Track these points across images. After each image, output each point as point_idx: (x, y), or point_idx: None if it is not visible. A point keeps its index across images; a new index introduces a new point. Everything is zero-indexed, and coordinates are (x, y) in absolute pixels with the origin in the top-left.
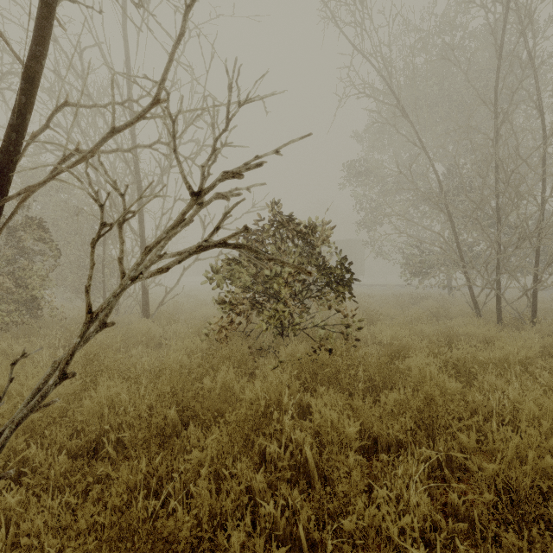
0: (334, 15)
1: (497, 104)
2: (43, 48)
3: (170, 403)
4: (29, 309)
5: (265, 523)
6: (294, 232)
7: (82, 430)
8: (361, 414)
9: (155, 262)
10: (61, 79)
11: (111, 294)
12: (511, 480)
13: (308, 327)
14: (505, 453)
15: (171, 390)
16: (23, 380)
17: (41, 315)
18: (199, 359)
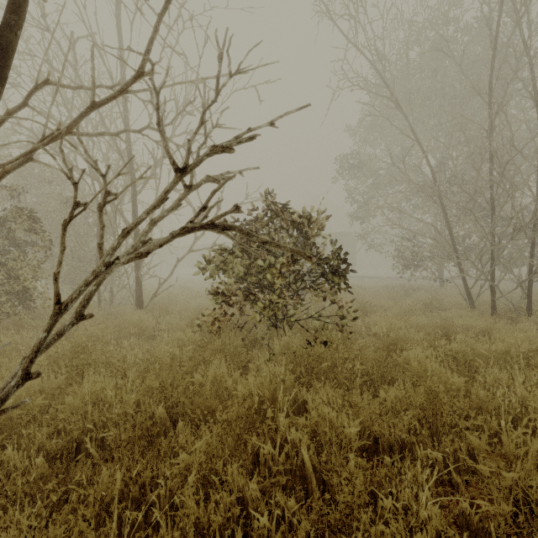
0: (328, 8)
1: (491, 94)
2: (18, 17)
3: (159, 399)
4: (22, 301)
5: (259, 535)
6: (288, 222)
7: (64, 429)
8: (360, 411)
9: (139, 248)
10: (54, 69)
11: (83, 282)
12: (532, 490)
13: (303, 318)
14: (525, 459)
15: (160, 384)
16: (5, 375)
17: (34, 307)
18: (190, 351)
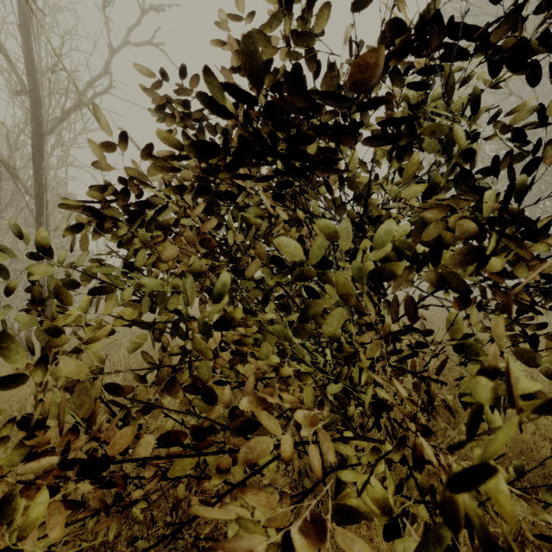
0: None
1: None
2: None
3: None
4: None
5: None
6: None
7: None
8: None
9: None
10: None
11: None
12: None
13: None
14: None
15: None
16: None
17: None
18: None
